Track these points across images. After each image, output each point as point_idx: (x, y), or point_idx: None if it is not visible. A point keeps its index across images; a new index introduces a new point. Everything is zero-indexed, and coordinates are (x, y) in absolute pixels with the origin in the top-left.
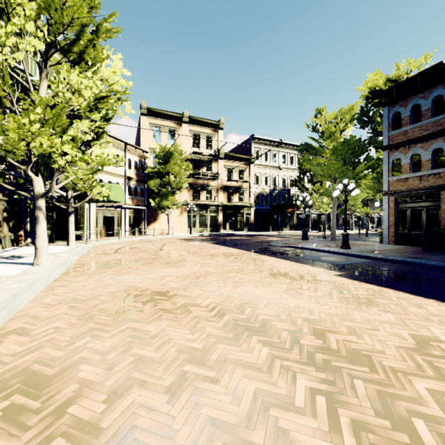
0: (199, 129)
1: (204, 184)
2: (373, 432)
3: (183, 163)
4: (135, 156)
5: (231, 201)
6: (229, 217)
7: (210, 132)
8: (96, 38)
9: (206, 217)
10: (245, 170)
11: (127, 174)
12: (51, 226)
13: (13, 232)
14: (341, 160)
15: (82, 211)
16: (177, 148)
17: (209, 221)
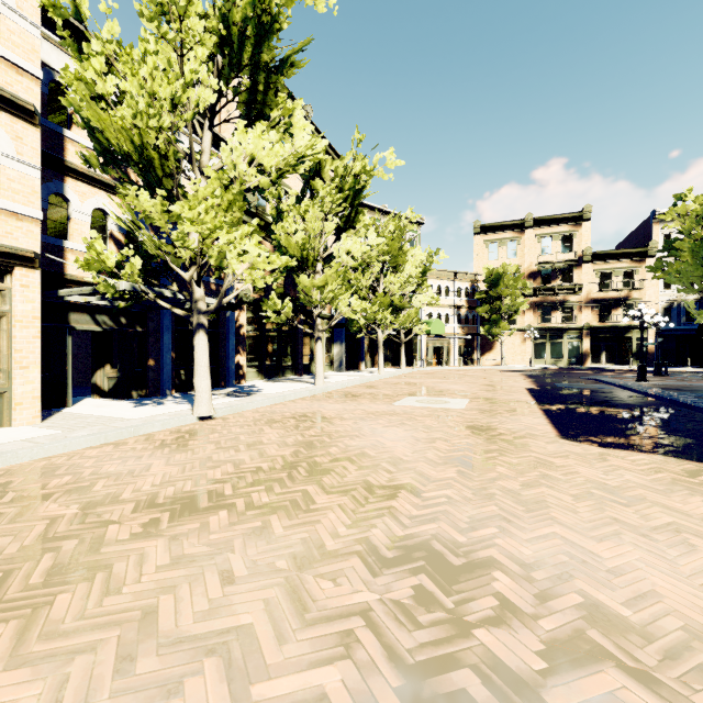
0: (551, 230)
1: (555, 302)
2: (416, 393)
3: (518, 283)
4: (465, 283)
5: (606, 320)
6: (606, 344)
7: (568, 229)
8: (402, 253)
9: (561, 345)
10: (636, 270)
11: (456, 303)
12: (393, 355)
13: (372, 358)
14: (699, 266)
15: (415, 342)
16: (505, 269)
17: (567, 350)
